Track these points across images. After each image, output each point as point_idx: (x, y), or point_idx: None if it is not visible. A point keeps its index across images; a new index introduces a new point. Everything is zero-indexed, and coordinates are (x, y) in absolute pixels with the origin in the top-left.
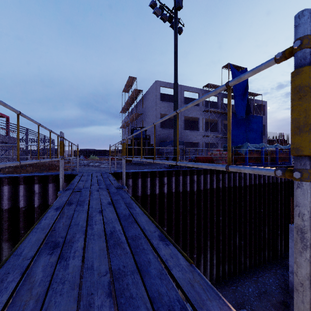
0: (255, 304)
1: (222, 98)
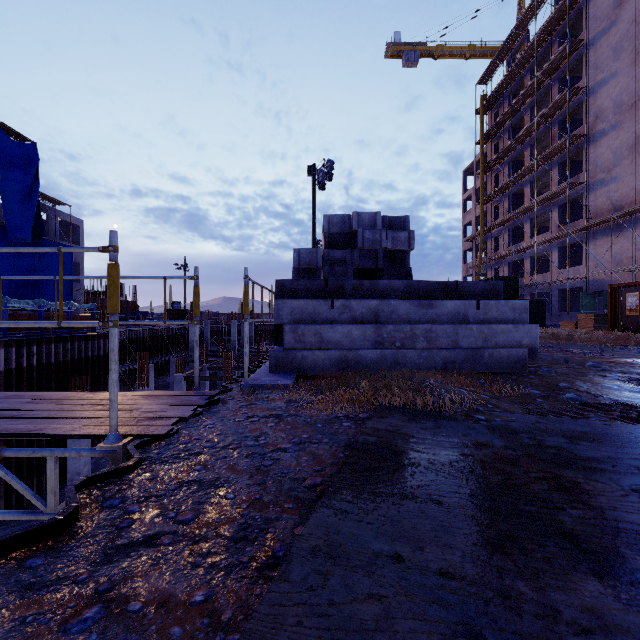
0: None
1: None
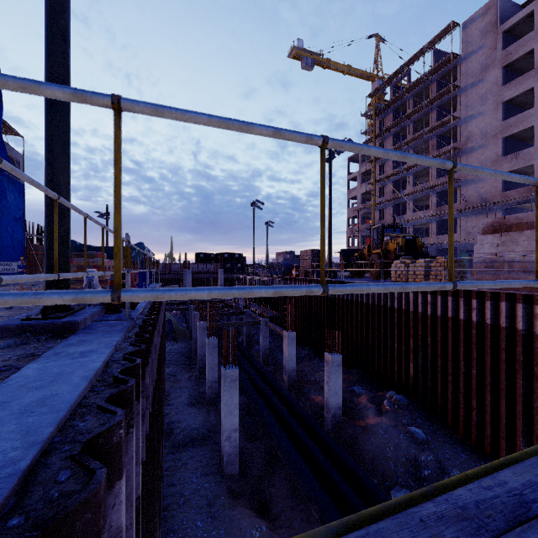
0: (225, 533)
1: None
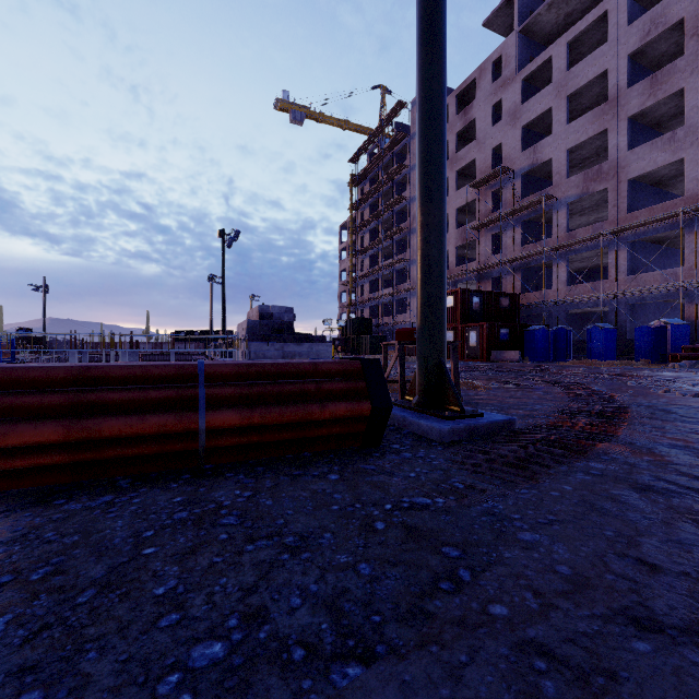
0: None
1: None
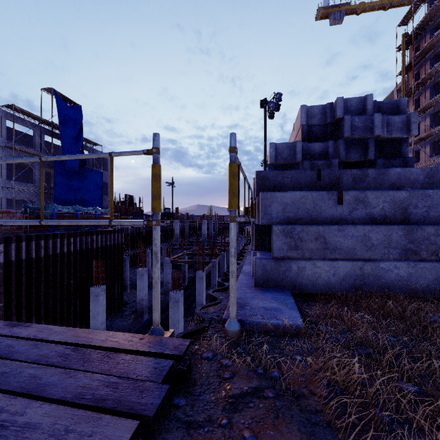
0: None
1: (42, 135)
